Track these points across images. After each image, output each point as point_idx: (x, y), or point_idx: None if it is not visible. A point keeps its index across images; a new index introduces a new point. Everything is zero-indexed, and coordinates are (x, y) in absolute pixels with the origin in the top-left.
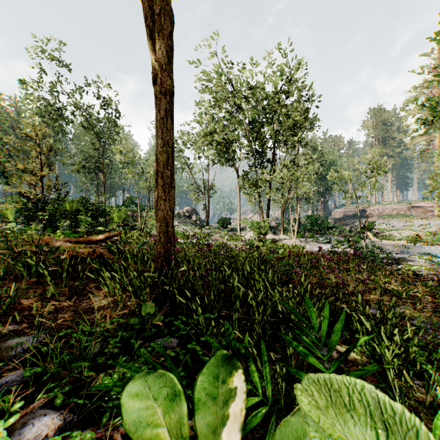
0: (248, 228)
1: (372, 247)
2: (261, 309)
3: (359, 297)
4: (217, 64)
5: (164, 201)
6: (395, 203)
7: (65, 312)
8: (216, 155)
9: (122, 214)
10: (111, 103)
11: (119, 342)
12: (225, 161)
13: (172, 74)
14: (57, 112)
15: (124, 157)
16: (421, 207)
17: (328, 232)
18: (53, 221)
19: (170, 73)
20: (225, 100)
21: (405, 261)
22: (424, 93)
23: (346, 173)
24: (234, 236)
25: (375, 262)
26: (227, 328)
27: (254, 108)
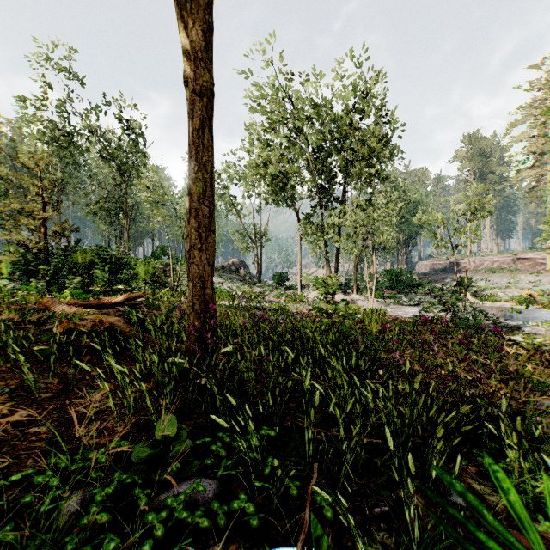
0: (311, 286)
1: (472, 311)
2: (355, 431)
3: (504, 402)
4: (272, 76)
5: (199, 251)
6: (496, 254)
7: (43, 423)
8: (271, 193)
9: (149, 268)
10: (136, 127)
11: (117, 486)
12: (281, 200)
13: (211, 66)
14: (68, 138)
15: (152, 195)
16: (529, 259)
17: (413, 290)
18: (61, 277)
19: (208, 63)
20: (282, 123)
21: (520, 330)
22: (533, 115)
23: (439, 215)
24: (293, 296)
25: (482, 333)
26: (319, 535)
27: (319, 132)
